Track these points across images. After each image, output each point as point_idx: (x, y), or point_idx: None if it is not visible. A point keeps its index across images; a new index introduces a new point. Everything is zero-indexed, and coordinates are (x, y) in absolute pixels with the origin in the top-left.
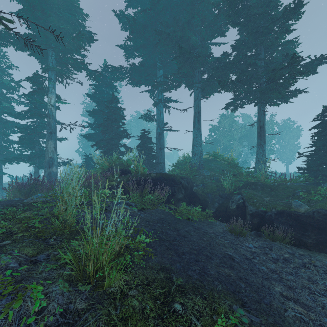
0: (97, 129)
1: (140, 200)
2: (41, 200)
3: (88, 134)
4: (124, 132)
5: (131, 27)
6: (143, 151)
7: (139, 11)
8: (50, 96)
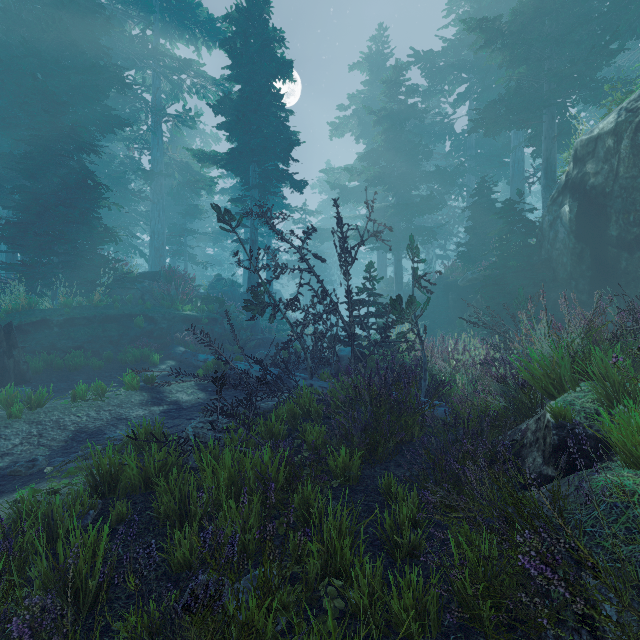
0: None
1: None
2: None
3: None
4: None
5: None
6: None
7: None
8: None
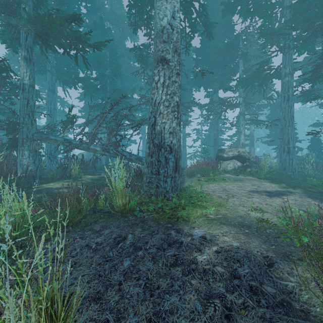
0: (272, 137)
1: (314, 171)
2: (274, 168)
3: (266, 141)
4: (296, 138)
5: (303, 71)
6: (313, 150)
7: (309, 56)
8: (252, 126)
